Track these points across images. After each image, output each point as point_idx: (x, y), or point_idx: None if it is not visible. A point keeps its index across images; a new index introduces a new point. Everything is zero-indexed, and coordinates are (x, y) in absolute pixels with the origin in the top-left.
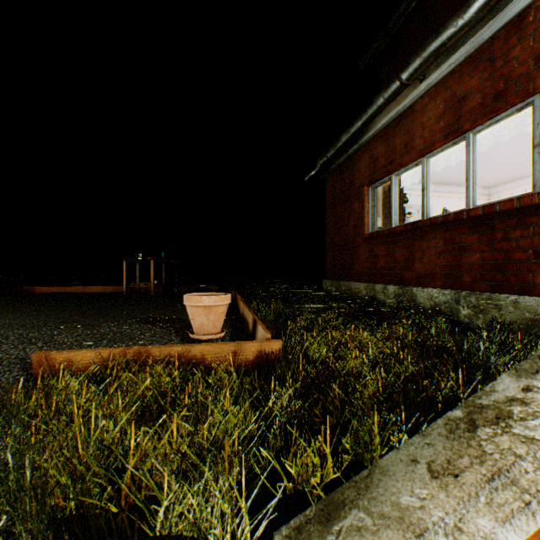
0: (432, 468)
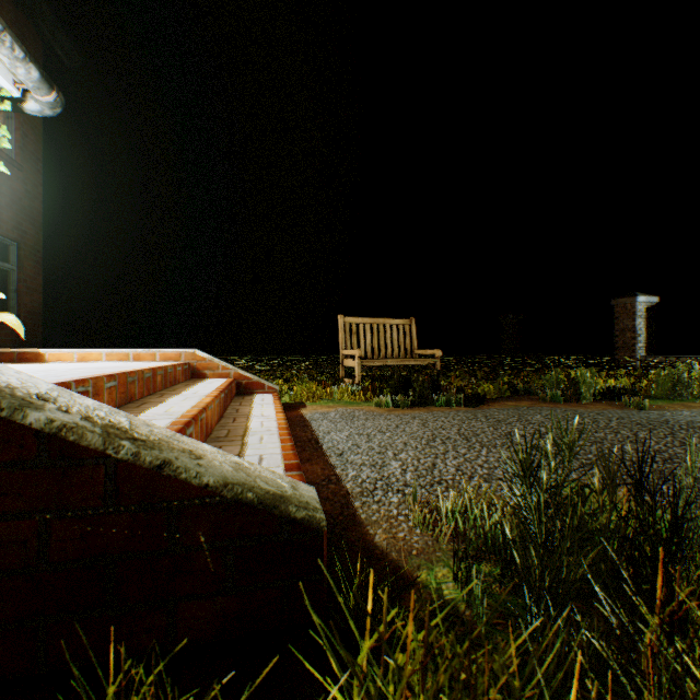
0: (197, 457)
